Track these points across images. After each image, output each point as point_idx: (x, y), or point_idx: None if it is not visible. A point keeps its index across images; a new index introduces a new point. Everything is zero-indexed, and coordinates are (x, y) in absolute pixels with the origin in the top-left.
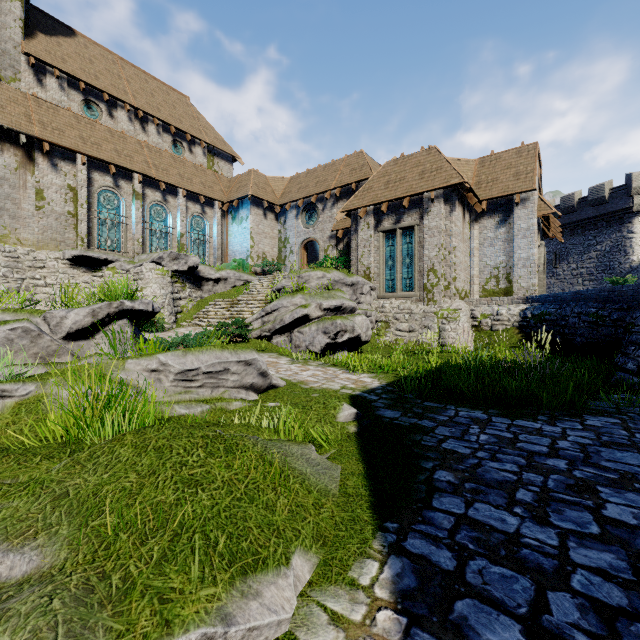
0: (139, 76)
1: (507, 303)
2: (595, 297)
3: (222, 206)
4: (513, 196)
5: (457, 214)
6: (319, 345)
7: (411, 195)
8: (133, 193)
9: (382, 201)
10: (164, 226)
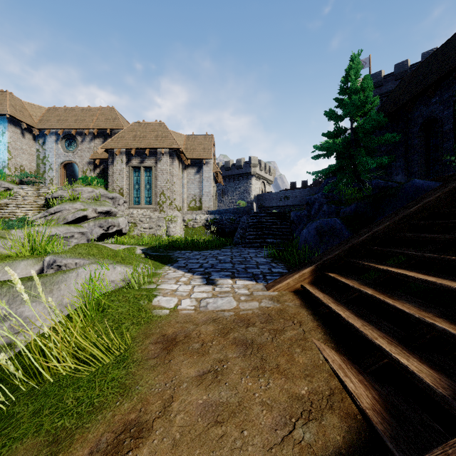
0: None
1: (200, 214)
2: (232, 212)
3: None
4: (202, 160)
5: (176, 164)
6: (96, 234)
7: (150, 148)
8: None
9: (132, 148)
10: None
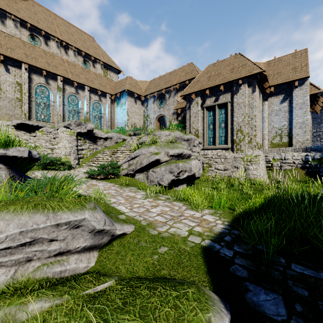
0: (65, 24)
1: (291, 151)
2: None
3: (111, 97)
4: (292, 82)
5: (256, 93)
6: (167, 181)
7: (225, 82)
8: (57, 88)
9: (206, 88)
10: (76, 107)
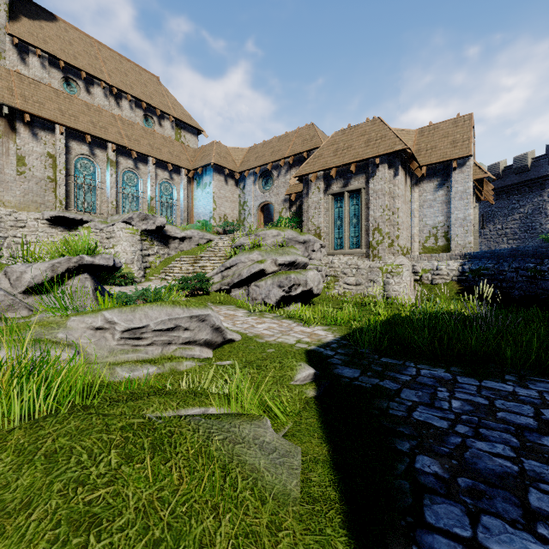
0: (114, 58)
1: (446, 259)
2: (532, 253)
3: (188, 173)
4: (450, 162)
5: (400, 178)
6: (274, 298)
7: (358, 161)
8: (107, 161)
9: (331, 167)
10: (135, 190)
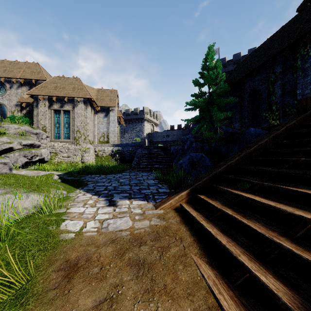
0: None
1: (107, 146)
2: (131, 145)
3: None
4: (109, 107)
5: (89, 110)
6: (21, 162)
7: (69, 97)
8: None
9: (53, 95)
10: None
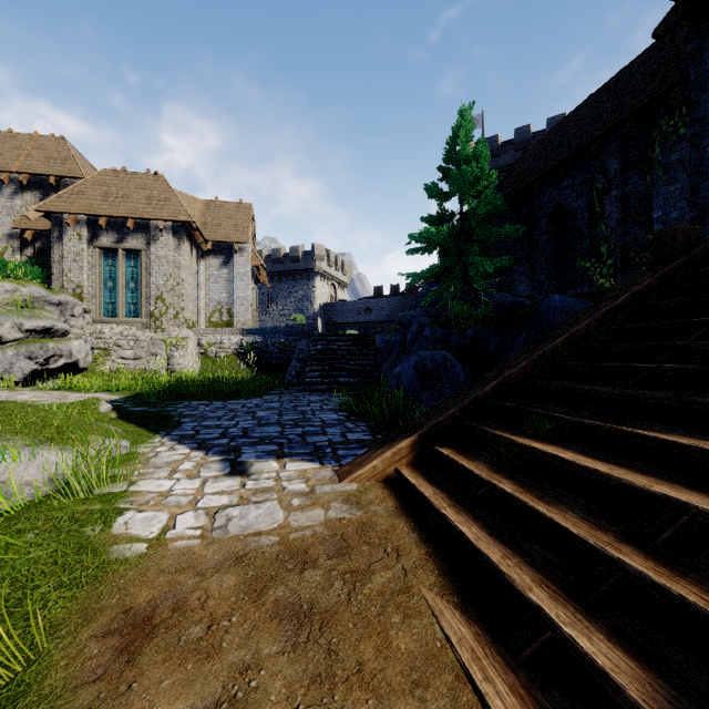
0: None
1: (229, 334)
2: (284, 331)
3: None
4: (234, 244)
5: (186, 249)
6: (21, 372)
7: (137, 218)
8: None
9: (100, 214)
10: None
